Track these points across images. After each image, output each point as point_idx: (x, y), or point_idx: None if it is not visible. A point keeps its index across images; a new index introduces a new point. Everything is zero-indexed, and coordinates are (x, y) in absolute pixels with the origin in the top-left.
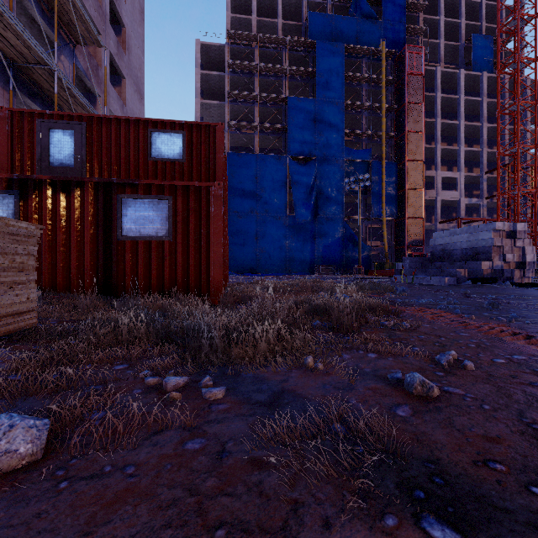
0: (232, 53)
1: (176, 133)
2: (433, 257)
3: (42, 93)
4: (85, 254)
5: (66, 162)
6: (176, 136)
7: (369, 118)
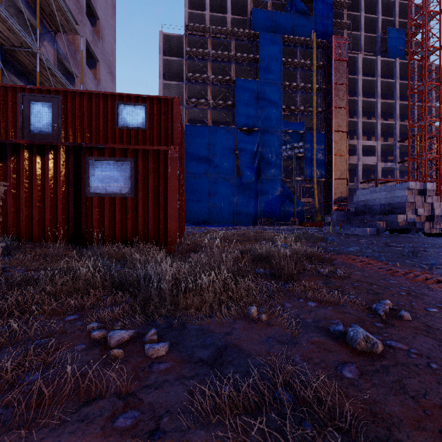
0: (189, 42)
1: (140, 105)
2: (356, 211)
3: (27, 73)
4: (57, 209)
5: (45, 130)
6: (139, 108)
7: (302, 97)
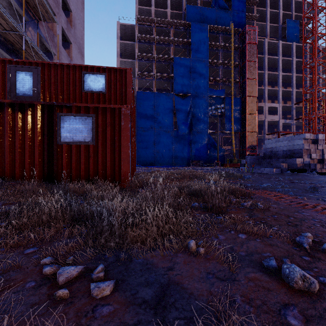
0: (139, 30)
1: (100, 74)
2: (264, 156)
3: (16, 50)
4: (35, 153)
5: (27, 93)
6: (100, 76)
7: (223, 70)
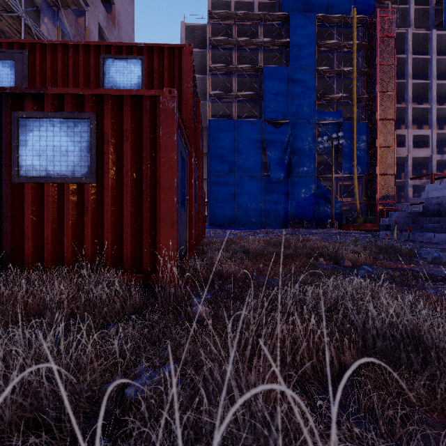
0: (213, 32)
1: (134, 58)
2: (425, 211)
3: None
4: None
5: None
6: (133, 63)
7: (340, 83)
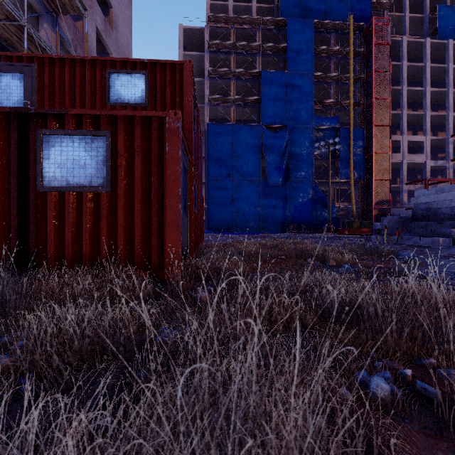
0: (211, 35)
1: (138, 73)
2: (414, 216)
3: None
4: None
5: None
6: (137, 77)
7: (337, 88)
